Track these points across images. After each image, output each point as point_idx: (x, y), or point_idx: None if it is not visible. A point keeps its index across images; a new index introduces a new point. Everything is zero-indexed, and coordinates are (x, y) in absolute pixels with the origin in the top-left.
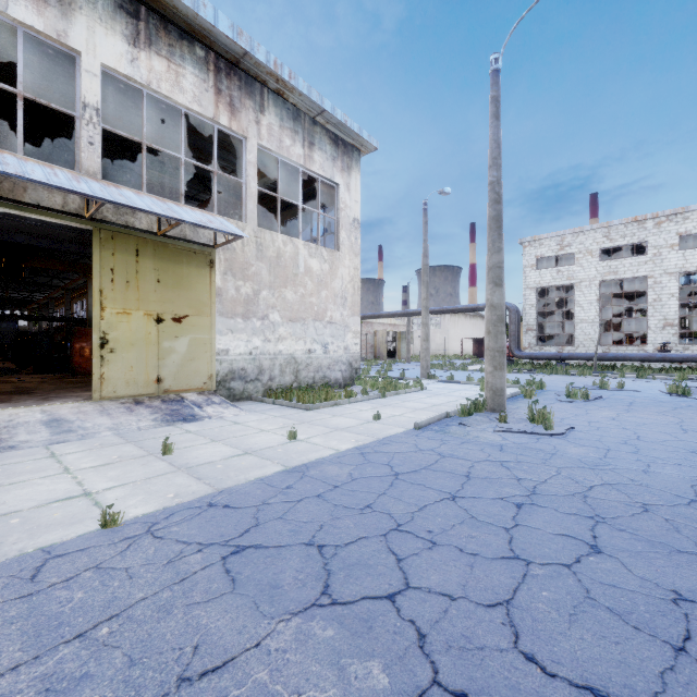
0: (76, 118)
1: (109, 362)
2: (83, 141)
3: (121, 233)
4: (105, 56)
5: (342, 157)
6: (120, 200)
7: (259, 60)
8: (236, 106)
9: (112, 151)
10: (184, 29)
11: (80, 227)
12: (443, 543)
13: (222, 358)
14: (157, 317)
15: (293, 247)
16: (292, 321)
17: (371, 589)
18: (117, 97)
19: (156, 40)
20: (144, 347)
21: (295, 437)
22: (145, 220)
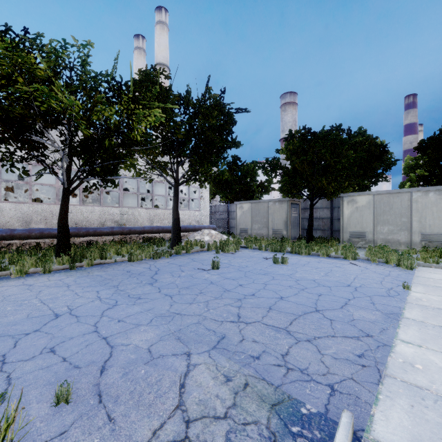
0: None
1: None
2: None
3: None
4: None
5: None
6: None
7: None
8: None
9: None
10: None
11: None
12: (286, 286)
13: None
14: None
15: None
16: None
17: (303, 280)
18: None
19: None
20: None
21: None
22: None
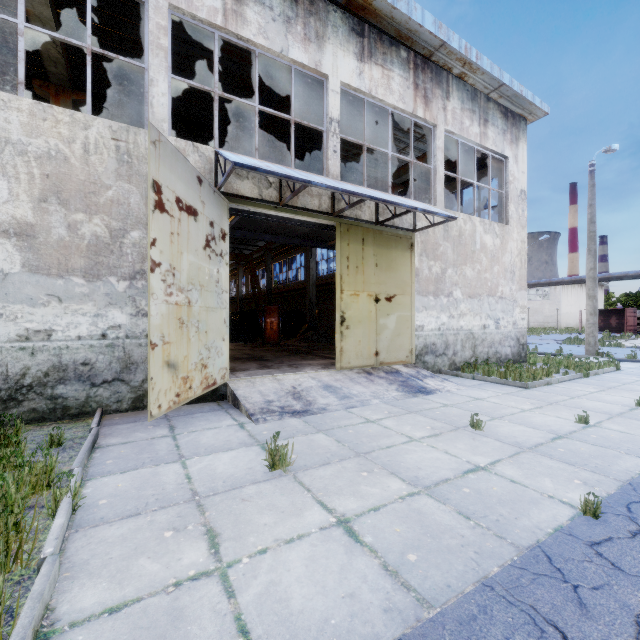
0: (324, 132)
1: (345, 337)
2: (330, 150)
3: (353, 225)
4: (343, 75)
5: (511, 129)
6: (377, 196)
7: (453, 48)
8: (429, 97)
9: (288, 160)
10: (391, 37)
11: (324, 223)
12: None
13: (419, 334)
14: (376, 297)
15: (471, 225)
16: (470, 298)
17: None
18: (310, 112)
19: (374, 52)
20: (367, 324)
21: (586, 421)
22: (367, 212)
